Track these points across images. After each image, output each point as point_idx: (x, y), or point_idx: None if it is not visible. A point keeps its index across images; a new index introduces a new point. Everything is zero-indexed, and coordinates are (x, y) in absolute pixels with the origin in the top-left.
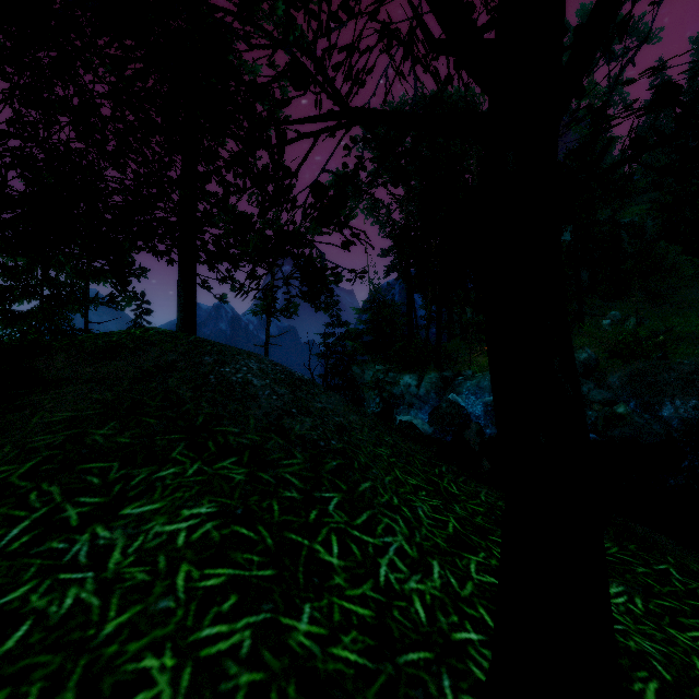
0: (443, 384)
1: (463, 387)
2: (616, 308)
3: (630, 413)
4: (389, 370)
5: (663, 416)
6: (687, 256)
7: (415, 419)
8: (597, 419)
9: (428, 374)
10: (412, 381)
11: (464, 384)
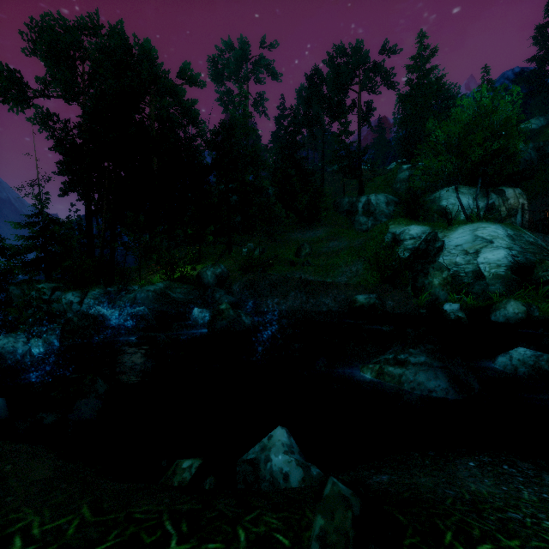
0: (107, 299)
1: (123, 300)
2: (252, 241)
3: (229, 309)
4: (56, 289)
5: (262, 311)
6: (289, 213)
7: (6, 338)
8: (210, 317)
9: (93, 290)
10: (74, 298)
11: (124, 298)
